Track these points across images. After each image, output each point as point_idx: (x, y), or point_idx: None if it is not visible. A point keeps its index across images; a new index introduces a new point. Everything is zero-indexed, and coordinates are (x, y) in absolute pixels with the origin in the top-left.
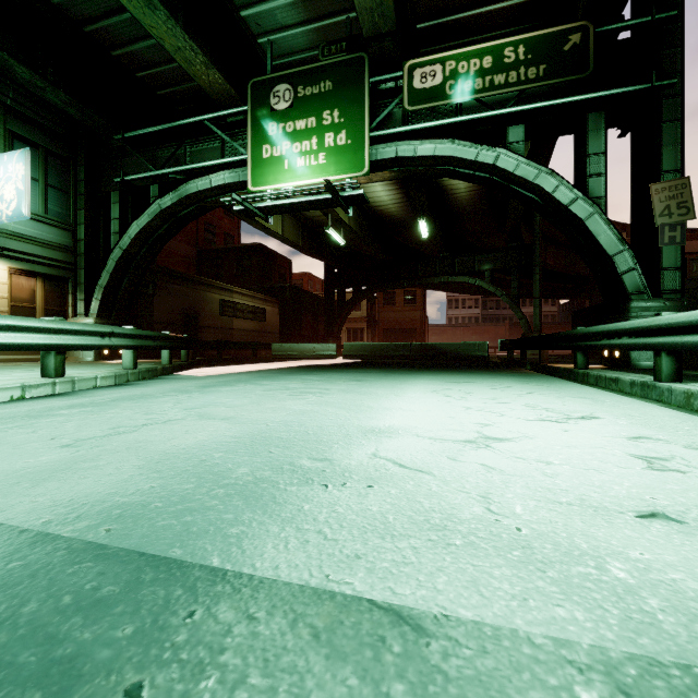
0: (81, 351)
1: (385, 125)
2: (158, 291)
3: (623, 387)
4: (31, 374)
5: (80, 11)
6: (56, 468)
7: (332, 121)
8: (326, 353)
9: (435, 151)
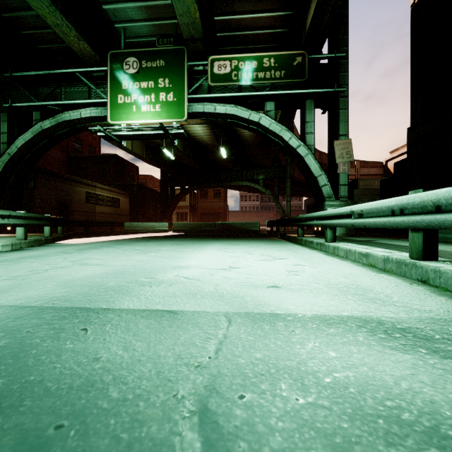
0: None
1: (197, 91)
2: (38, 185)
3: (314, 245)
4: None
5: None
6: (9, 287)
7: (164, 85)
8: (162, 229)
9: (226, 110)
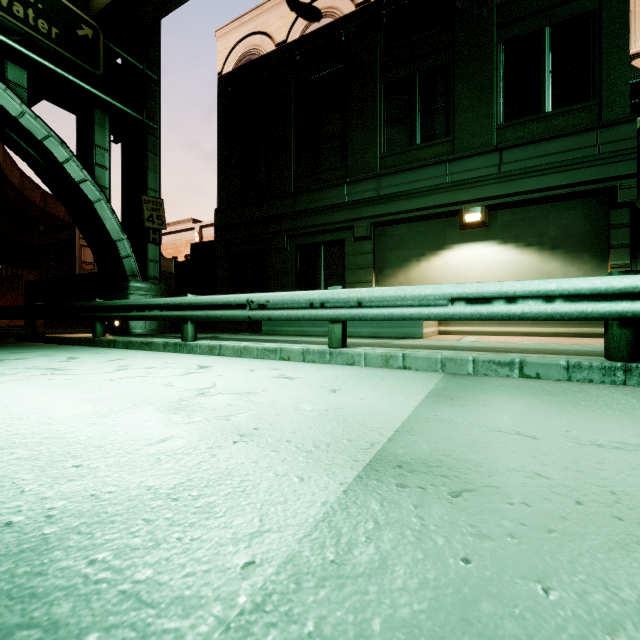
0: None
1: None
2: None
3: (157, 348)
4: None
5: None
6: None
7: None
8: None
9: None
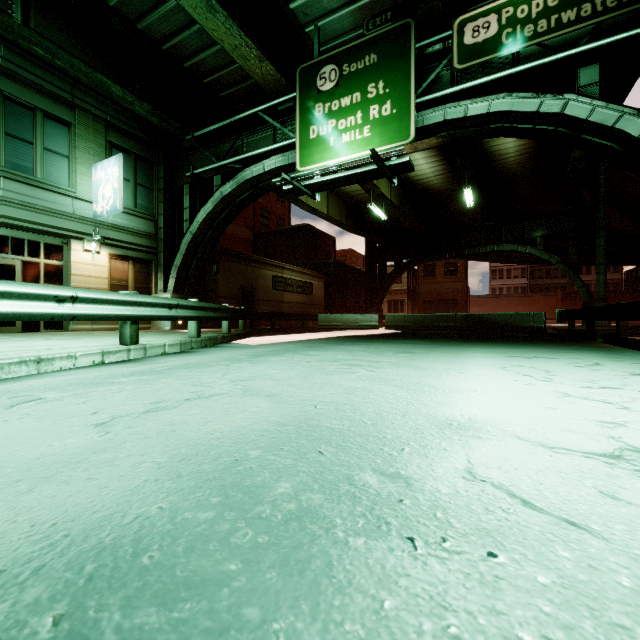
0: (161, 322)
1: (431, 91)
2: (221, 270)
3: None
4: (115, 341)
5: (159, 32)
6: (71, 459)
7: (376, 93)
8: (369, 324)
9: (489, 108)
